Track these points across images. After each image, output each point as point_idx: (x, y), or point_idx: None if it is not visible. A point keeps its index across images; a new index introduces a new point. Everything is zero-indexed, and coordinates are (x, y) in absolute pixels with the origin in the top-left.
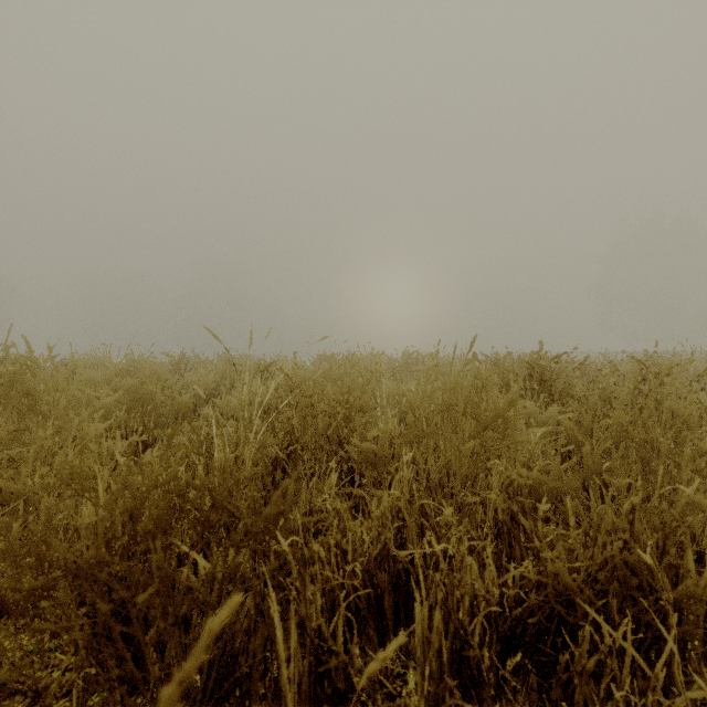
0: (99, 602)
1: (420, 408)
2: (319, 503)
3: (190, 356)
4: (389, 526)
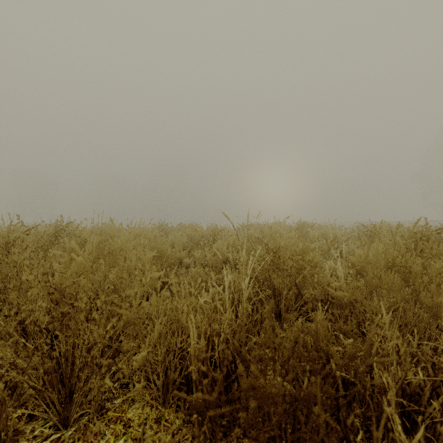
0: (272, 415)
1: (362, 266)
2: (321, 334)
3: (151, 223)
4: (407, 360)
